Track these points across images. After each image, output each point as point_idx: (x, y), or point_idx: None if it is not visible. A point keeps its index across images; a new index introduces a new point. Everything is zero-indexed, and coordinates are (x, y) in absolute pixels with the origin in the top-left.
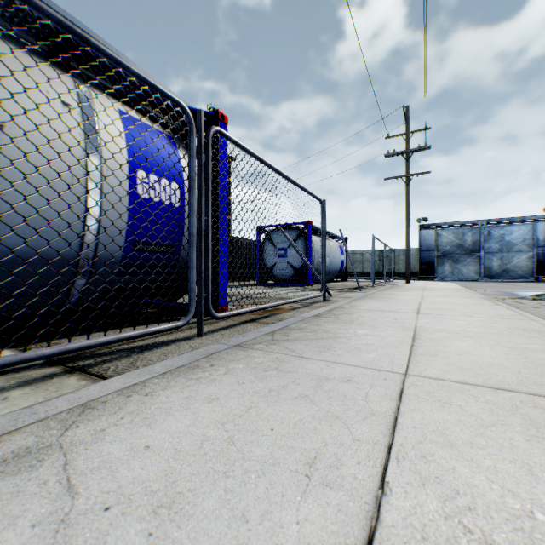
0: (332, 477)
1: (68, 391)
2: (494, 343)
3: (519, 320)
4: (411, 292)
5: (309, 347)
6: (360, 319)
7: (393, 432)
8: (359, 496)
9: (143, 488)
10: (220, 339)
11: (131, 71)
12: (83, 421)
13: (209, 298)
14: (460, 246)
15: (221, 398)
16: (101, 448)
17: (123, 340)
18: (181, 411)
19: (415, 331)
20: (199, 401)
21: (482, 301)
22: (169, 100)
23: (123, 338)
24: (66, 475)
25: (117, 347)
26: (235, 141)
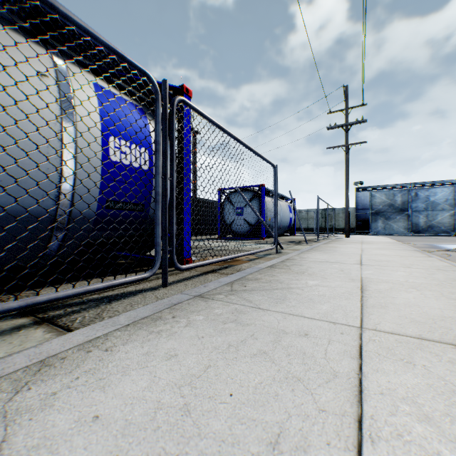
0: None
1: (31, 345)
2: (438, 294)
3: (455, 271)
4: (351, 245)
5: (265, 298)
6: (310, 270)
7: (360, 399)
8: None
9: None
10: (184, 289)
11: (99, 40)
12: (37, 382)
13: (174, 251)
14: (391, 205)
15: (180, 355)
16: (47, 418)
17: (91, 291)
18: (138, 370)
19: (362, 282)
20: (158, 358)
21: (415, 253)
22: (135, 69)
23: (91, 290)
24: None
25: (89, 296)
26: (197, 110)
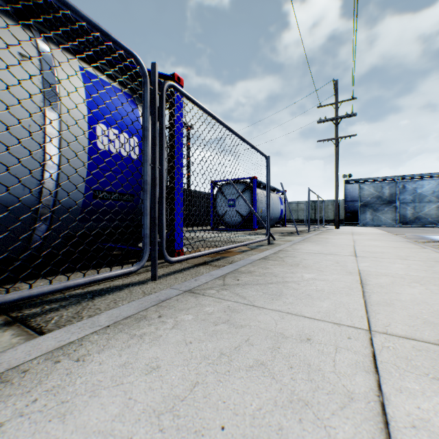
0: None
1: None
2: None
3: None
4: (343, 236)
5: (260, 294)
6: (304, 262)
7: (389, 436)
8: None
9: None
10: (173, 283)
11: (80, 14)
12: None
13: (163, 243)
14: (379, 197)
15: (163, 367)
16: None
17: (70, 287)
18: (111, 389)
19: (361, 275)
20: (136, 371)
21: (408, 244)
22: (121, 49)
23: (71, 286)
24: None
25: (72, 291)
26: (188, 97)
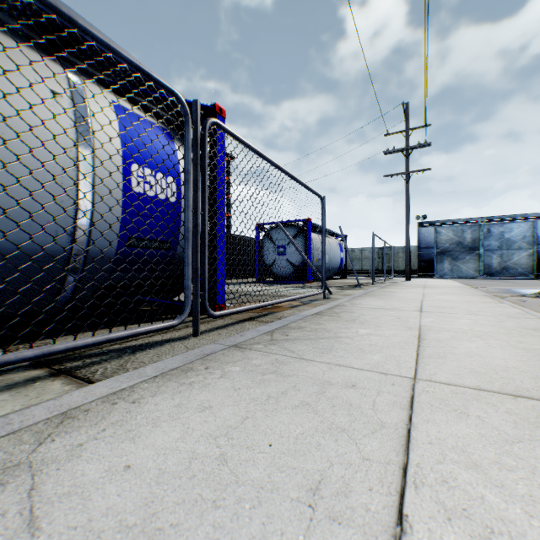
0: (340, 508)
1: (49, 397)
2: (505, 344)
3: (527, 319)
4: (412, 290)
5: (310, 348)
6: (362, 318)
7: (407, 448)
8: (374, 536)
9: (117, 522)
10: (217, 339)
11: (122, 56)
12: (60, 434)
13: (206, 296)
14: (459, 243)
15: (215, 407)
16: (75, 468)
17: (113, 340)
18: (170, 422)
19: (420, 331)
20: (190, 410)
21: (485, 298)
22: (162, 88)
23: (114, 338)
24: (30, 504)
25: (109, 347)
26: (233, 134)
